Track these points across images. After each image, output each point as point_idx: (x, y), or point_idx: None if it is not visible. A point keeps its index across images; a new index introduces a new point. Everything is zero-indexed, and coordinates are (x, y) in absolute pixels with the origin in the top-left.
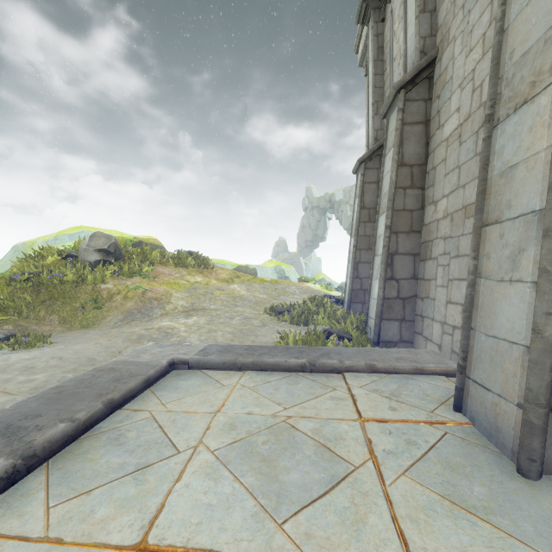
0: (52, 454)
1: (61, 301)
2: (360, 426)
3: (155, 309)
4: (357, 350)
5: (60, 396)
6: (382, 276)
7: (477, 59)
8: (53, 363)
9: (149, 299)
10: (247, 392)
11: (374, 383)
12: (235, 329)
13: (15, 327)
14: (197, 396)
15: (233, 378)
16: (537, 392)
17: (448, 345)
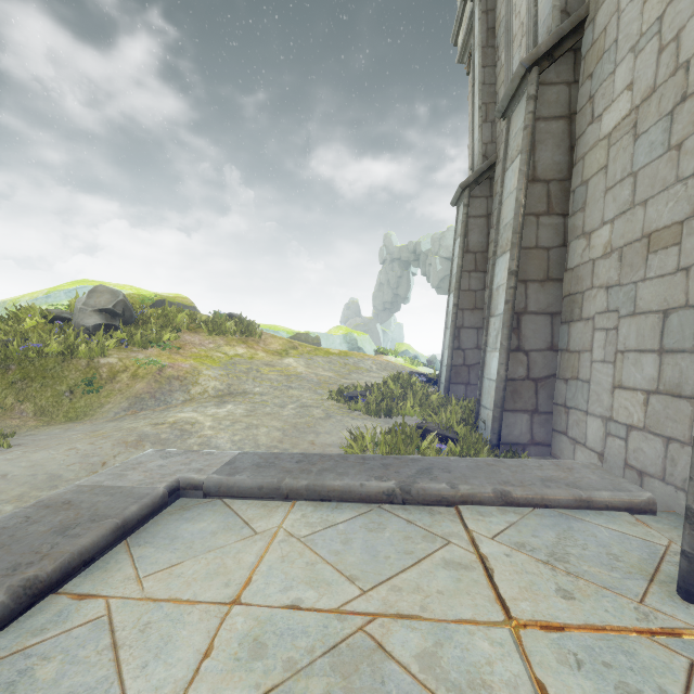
0: None
1: (40, 382)
2: (514, 643)
3: (176, 392)
4: (474, 463)
5: None
6: (504, 346)
7: None
8: None
9: (168, 379)
10: (296, 548)
11: (514, 528)
12: (287, 423)
13: None
14: (206, 558)
15: (273, 516)
16: None
17: (619, 455)
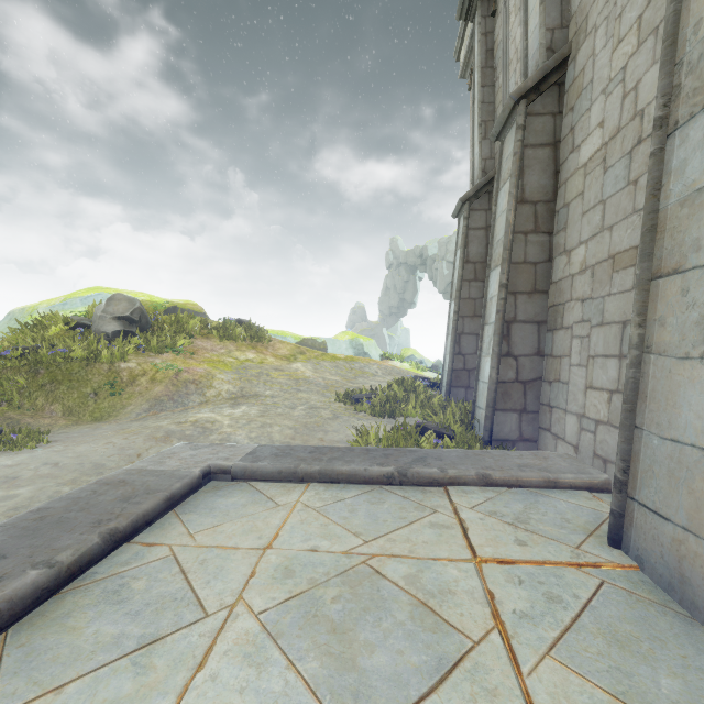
0: (13, 619)
1: (67, 385)
2: (476, 571)
3: (192, 395)
4: (464, 453)
5: (41, 524)
6: (495, 352)
7: (629, 51)
8: (44, 471)
9: (184, 383)
10: (312, 515)
11: (491, 502)
12: (298, 422)
13: (2, 420)
14: (241, 521)
15: (292, 493)
16: None
17: (589, 446)
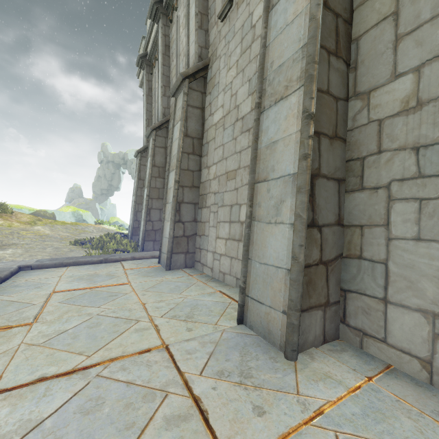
0: None
1: None
2: (124, 270)
3: None
4: (129, 253)
5: None
6: (145, 219)
7: None
8: None
9: None
10: (74, 271)
11: (133, 262)
12: (51, 253)
13: None
14: (46, 275)
15: (63, 269)
16: (169, 249)
17: None
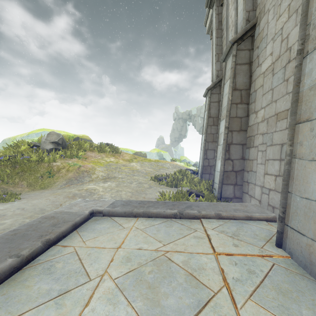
0: (0, 282)
1: (29, 173)
2: (215, 258)
3: (85, 177)
4: (209, 204)
5: (14, 237)
6: (223, 157)
7: (284, 21)
8: (17, 212)
9: (82, 171)
10: (139, 232)
11: (221, 226)
12: (133, 189)
13: None
14: (107, 235)
15: (130, 222)
16: None
17: (266, 201)
